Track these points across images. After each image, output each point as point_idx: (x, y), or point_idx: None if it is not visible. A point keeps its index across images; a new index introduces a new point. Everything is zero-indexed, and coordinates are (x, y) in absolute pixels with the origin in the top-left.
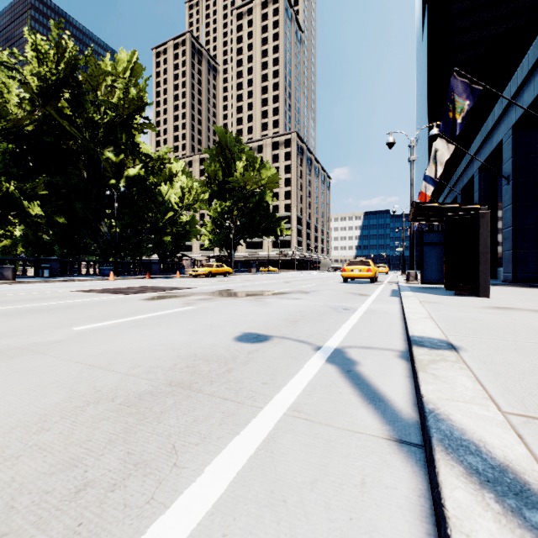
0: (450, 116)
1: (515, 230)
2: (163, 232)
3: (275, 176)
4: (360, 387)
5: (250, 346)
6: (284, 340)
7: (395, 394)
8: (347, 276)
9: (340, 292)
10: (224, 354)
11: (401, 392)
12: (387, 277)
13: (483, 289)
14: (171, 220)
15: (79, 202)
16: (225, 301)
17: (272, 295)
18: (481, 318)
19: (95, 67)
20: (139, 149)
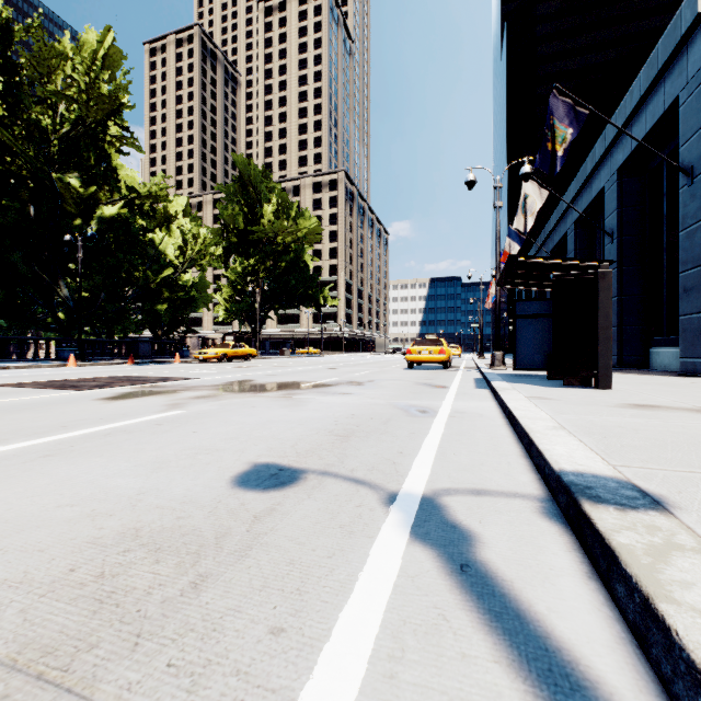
0: (548, 147)
1: (621, 301)
2: (156, 298)
3: (316, 225)
4: (504, 626)
5: (259, 500)
6: (327, 481)
7: (595, 652)
8: (413, 359)
9: (407, 383)
10: (202, 525)
11: (603, 639)
12: (462, 361)
13: (604, 378)
14: (167, 281)
15: (21, 249)
16: (237, 399)
17: (311, 388)
18: (633, 425)
19: (44, 47)
20: (118, 176)
